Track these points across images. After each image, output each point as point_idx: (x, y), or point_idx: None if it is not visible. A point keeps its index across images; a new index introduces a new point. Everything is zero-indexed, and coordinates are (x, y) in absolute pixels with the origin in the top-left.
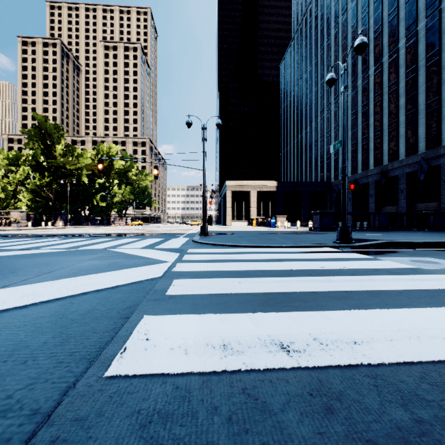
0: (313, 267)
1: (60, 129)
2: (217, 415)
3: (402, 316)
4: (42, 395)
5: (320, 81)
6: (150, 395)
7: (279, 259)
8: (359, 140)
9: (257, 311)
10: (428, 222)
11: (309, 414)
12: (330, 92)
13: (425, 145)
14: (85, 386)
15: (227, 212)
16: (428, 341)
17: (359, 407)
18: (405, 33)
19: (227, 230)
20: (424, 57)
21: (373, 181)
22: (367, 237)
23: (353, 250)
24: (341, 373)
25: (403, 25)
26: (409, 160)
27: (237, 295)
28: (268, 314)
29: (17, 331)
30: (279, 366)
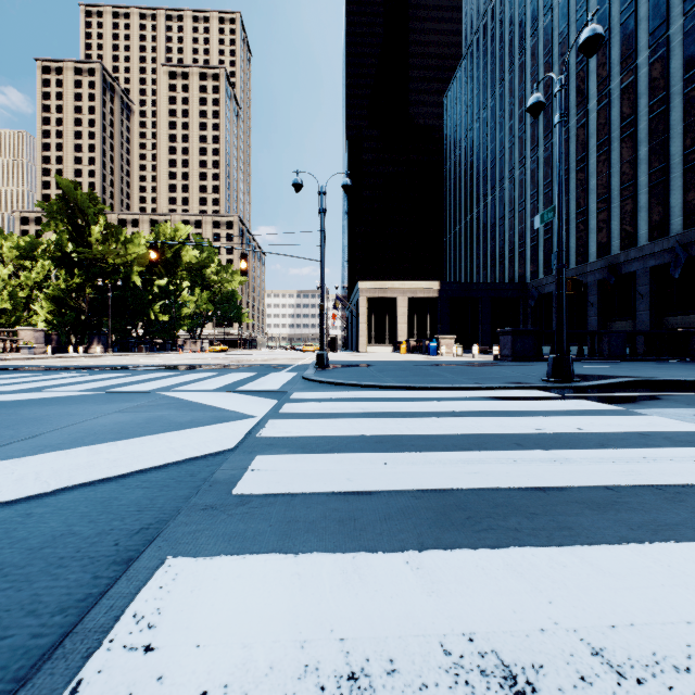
0: (522, 429)
1: (97, 201)
2: None
3: None
4: None
5: (508, 123)
6: None
7: (454, 412)
8: (572, 215)
9: (428, 545)
10: (691, 347)
11: None
12: (525, 140)
13: (682, 222)
14: None
15: (359, 331)
16: None
17: None
18: (648, 40)
19: (359, 359)
20: (680, 79)
21: (594, 281)
22: (596, 371)
23: (581, 395)
24: None
25: (645, 28)
26: (655, 247)
27: (381, 497)
28: (454, 555)
29: None
30: None
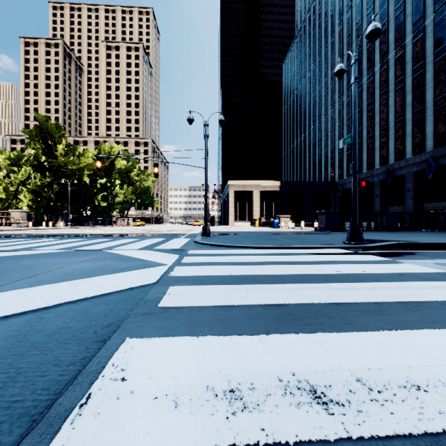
0: (329, 271)
1: (61, 129)
2: None
3: None
4: None
5: (324, 80)
6: None
7: (288, 262)
8: (364, 138)
9: (272, 332)
10: (438, 222)
11: None
12: (334, 91)
13: (433, 143)
14: None
15: (229, 212)
16: None
17: None
18: (412, 28)
19: (229, 230)
20: (432, 53)
21: (378, 181)
22: (378, 237)
23: (367, 252)
24: None
25: (410, 20)
26: (417, 159)
27: (244, 308)
28: (286, 337)
29: None
30: (318, 435)
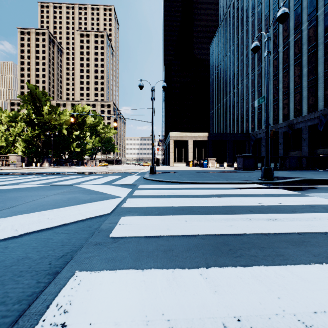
0: (251, 203)
1: (46, 94)
2: None
3: None
4: None
5: (240, 57)
6: None
7: (218, 195)
8: (271, 101)
9: (211, 264)
10: None
11: None
12: (248, 65)
13: (324, 104)
14: None
15: (170, 156)
16: None
17: None
18: (307, 18)
19: (170, 169)
20: (322, 36)
21: (281, 132)
22: (284, 175)
23: (278, 186)
24: None
25: (306, 12)
26: (311, 116)
27: (184, 238)
28: (225, 270)
29: None
30: None
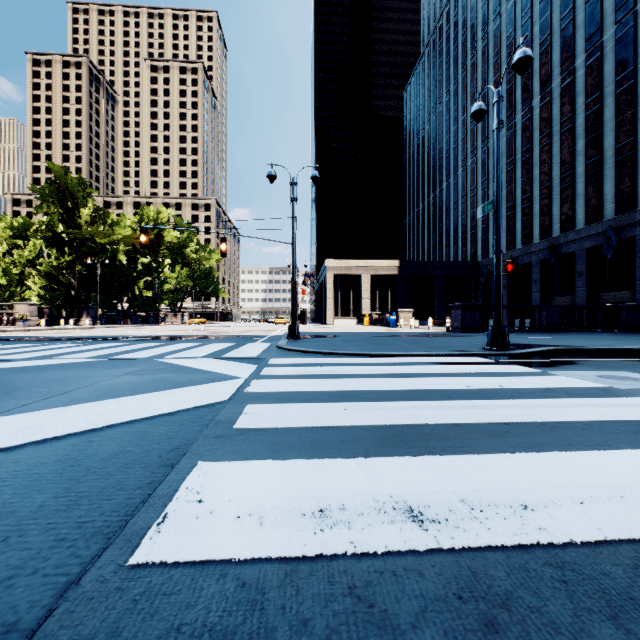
0: (455, 386)
1: (86, 186)
2: (308, 635)
3: (594, 462)
4: (25, 597)
5: (461, 116)
6: (199, 598)
7: (404, 374)
8: (518, 200)
9: (372, 455)
10: (619, 320)
11: (459, 634)
12: (476, 132)
13: (614, 208)
14: (95, 583)
15: (327, 305)
16: (639, 504)
17: (540, 620)
18: (585, 45)
19: (326, 331)
20: (612, 80)
21: (537, 261)
22: (531, 341)
23: (512, 361)
24: (506, 560)
25: (582, 34)
26: (591, 230)
27: (341, 430)
28: (388, 460)
29: (0, 486)
30: (408, 546)
